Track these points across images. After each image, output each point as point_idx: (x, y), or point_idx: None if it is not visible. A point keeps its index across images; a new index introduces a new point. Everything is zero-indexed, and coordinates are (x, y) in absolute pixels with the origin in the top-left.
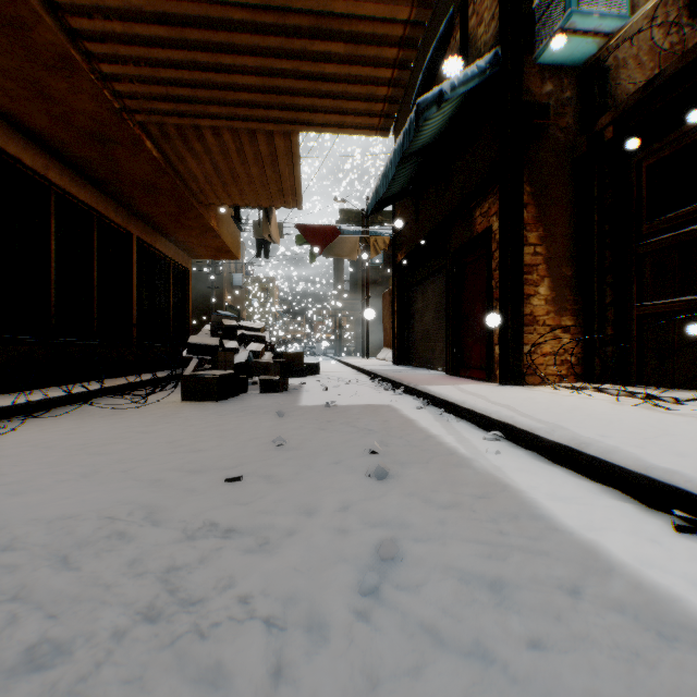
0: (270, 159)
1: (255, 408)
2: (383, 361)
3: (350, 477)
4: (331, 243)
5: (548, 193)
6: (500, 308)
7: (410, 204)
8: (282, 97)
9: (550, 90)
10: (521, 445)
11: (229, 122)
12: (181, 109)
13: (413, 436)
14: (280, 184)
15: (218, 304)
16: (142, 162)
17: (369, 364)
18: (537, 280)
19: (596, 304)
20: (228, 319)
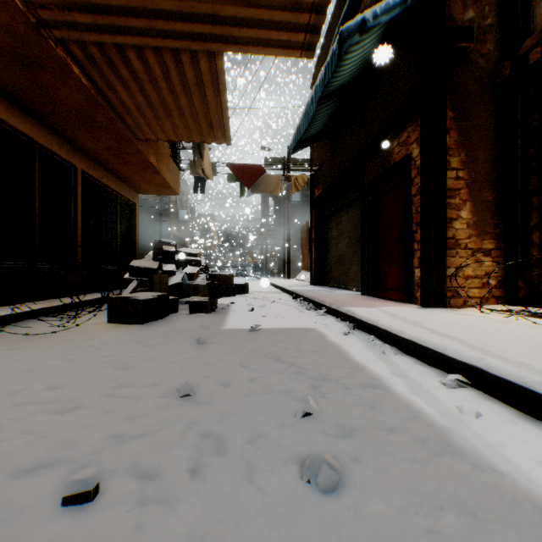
0: (197, 89)
1: (177, 333)
2: (302, 281)
3: (276, 484)
4: (258, 180)
5: (469, 118)
6: (421, 232)
7: (326, 145)
8: (203, 6)
9: (471, 18)
10: (498, 399)
11: (151, 40)
12: (99, 23)
13: (351, 377)
14: (209, 118)
15: (166, 235)
16: (73, 91)
17: (290, 284)
18: (459, 204)
19: (518, 227)
20: (168, 246)
